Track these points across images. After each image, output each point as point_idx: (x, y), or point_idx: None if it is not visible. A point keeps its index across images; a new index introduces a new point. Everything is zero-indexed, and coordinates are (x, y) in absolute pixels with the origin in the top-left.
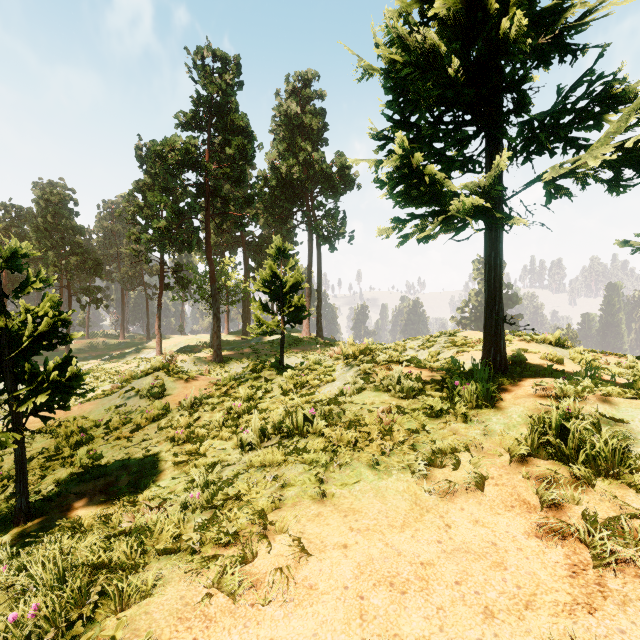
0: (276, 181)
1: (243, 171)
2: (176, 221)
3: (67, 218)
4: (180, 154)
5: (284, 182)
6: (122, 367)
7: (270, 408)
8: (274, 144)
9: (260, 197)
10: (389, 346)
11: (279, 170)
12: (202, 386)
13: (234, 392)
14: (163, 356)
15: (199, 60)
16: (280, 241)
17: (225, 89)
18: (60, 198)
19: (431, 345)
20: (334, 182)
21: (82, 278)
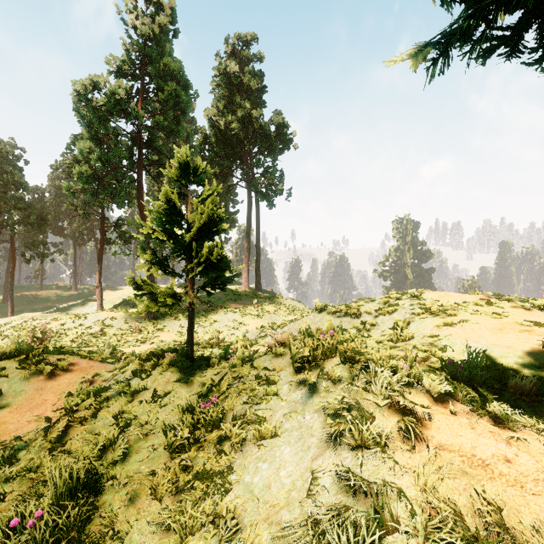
0: (216, 138)
1: (179, 122)
2: (104, 170)
3: (9, 173)
4: (105, 95)
5: (223, 139)
6: (49, 324)
7: (121, 514)
8: (214, 102)
9: (200, 154)
10: (339, 309)
11: (218, 127)
12: (70, 385)
13: (80, 431)
14: (31, 332)
15: (131, 2)
16: (186, 156)
17: (159, 34)
18: (1, 153)
19: (393, 310)
20: (272, 141)
21: (33, 233)
